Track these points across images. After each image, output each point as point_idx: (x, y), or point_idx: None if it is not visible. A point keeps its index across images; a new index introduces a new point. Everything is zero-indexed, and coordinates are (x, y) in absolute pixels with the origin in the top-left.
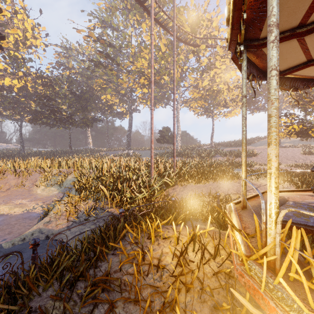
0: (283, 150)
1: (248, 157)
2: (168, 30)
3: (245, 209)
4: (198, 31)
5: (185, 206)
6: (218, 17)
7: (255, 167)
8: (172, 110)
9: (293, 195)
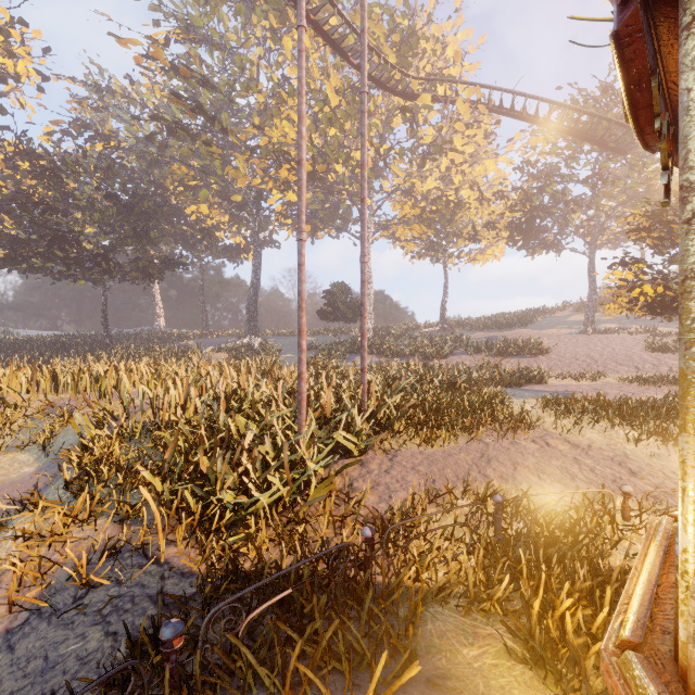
0: (603, 341)
1: (530, 357)
2: (345, 54)
3: None
4: (413, 65)
5: (403, 548)
6: (459, 35)
7: (550, 382)
8: (354, 244)
9: None
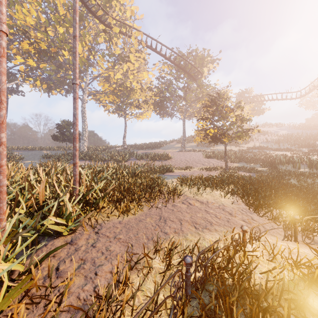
0: (189, 154)
1: (164, 161)
2: None
3: None
4: (110, 14)
5: None
6: (132, 8)
7: (174, 171)
8: None
9: None
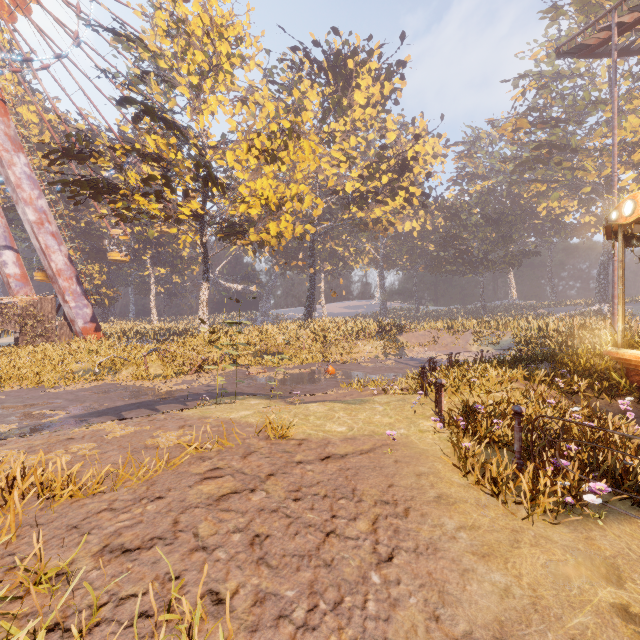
0: None
1: None
2: None
3: None
4: None
5: None
6: None
7: None
8: None
9: None
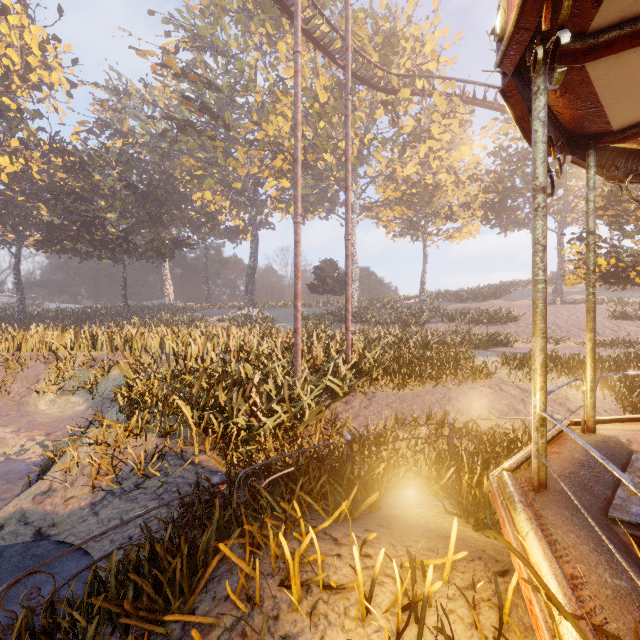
0: (569, 310)
1: (500, 325)
2: (333, 57)
3: (543, 492)
4: (395, 62)
5: (375, 452)
6: (436, 34)
7: (516, 345)
8: (341, 224)
9: (638, 432)
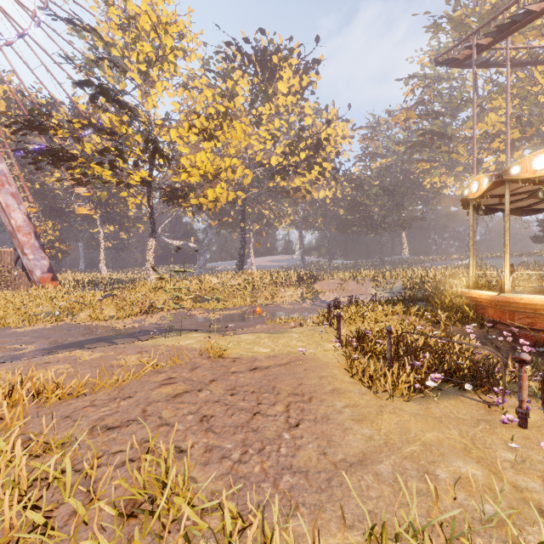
0: None
1: None
2: (542, 62)
3: None
4: None
5: None
6: None
7: None
8: None
9: None
